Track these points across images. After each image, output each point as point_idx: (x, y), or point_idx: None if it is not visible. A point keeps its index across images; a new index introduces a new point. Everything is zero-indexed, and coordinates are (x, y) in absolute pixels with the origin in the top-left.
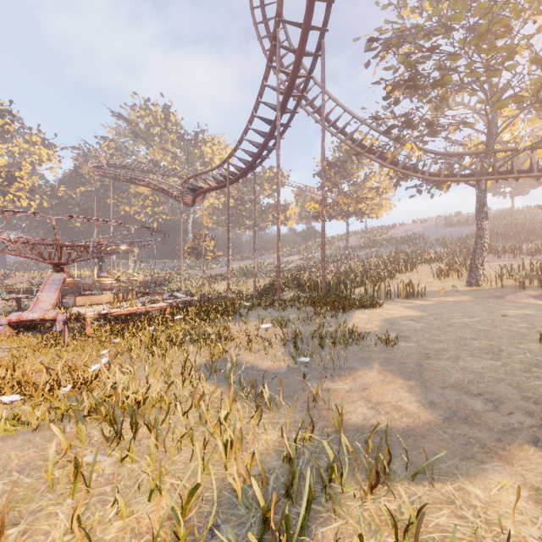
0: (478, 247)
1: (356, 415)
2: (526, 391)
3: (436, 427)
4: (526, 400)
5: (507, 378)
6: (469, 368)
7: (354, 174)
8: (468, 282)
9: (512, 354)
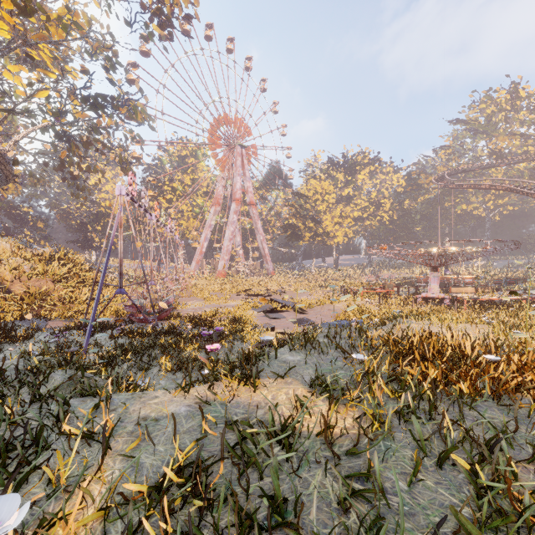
0: None
1: None
2: None
3: None
4: None
5: None
6: None
7: None
8: None
9: None
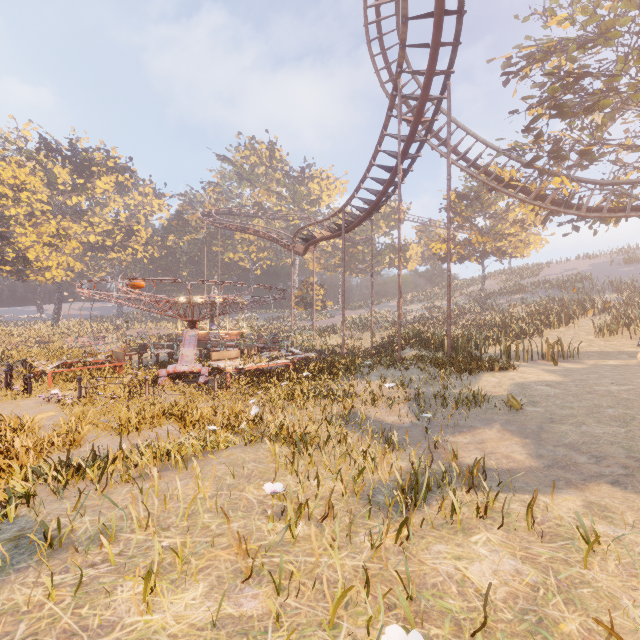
0: None
1: (470, 459)
2: (634, 453)
3: (535, 470)
4: (629, 459)
5: (623, 442)
6: (589, 433)
7: (491, 206)
8: None
9: None
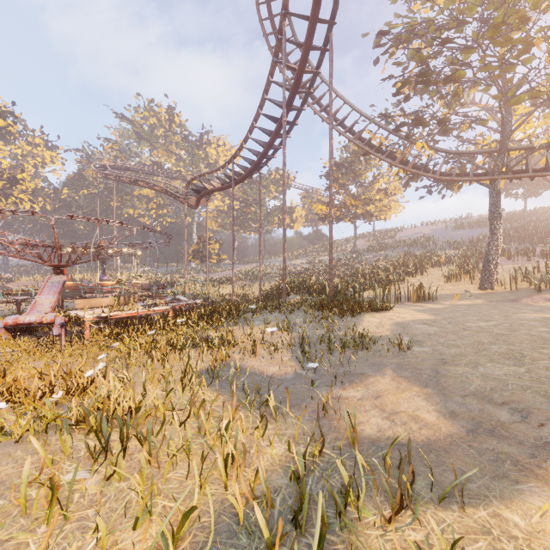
0: (492, 249)
1: (370, 426)
2: None
3: (460, 440)
4: None
5: (533, 385)
6: (490, 375)
7: (362, 175)
8: (481, 285)
9: (536, 359)
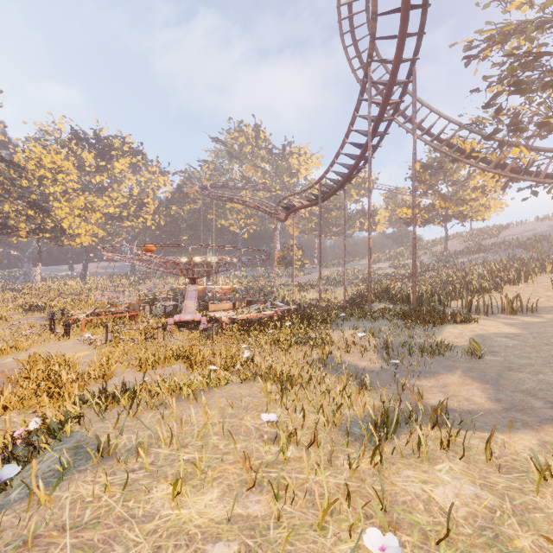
0: None
1: (434, 401)
2: None
3: (494, 412)
4: None
5: None
6: (546, 381)
7: (453, 175)
8: None
9: None
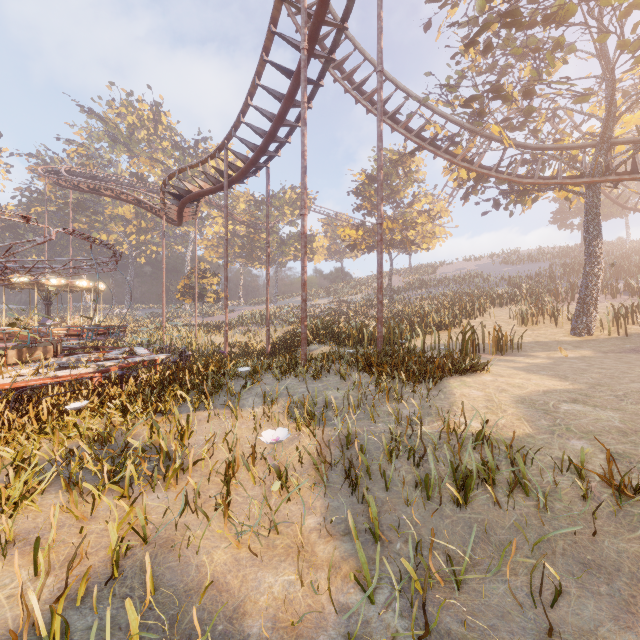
0: (590, 279)
1: None
2: None
3: None
4: None
5: None
6: None
7: (400, 192)
8: (576, 329)
9: None
